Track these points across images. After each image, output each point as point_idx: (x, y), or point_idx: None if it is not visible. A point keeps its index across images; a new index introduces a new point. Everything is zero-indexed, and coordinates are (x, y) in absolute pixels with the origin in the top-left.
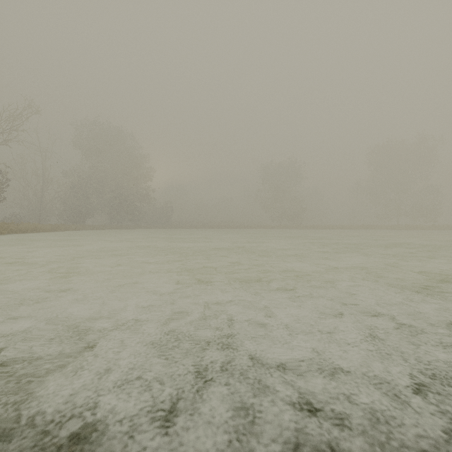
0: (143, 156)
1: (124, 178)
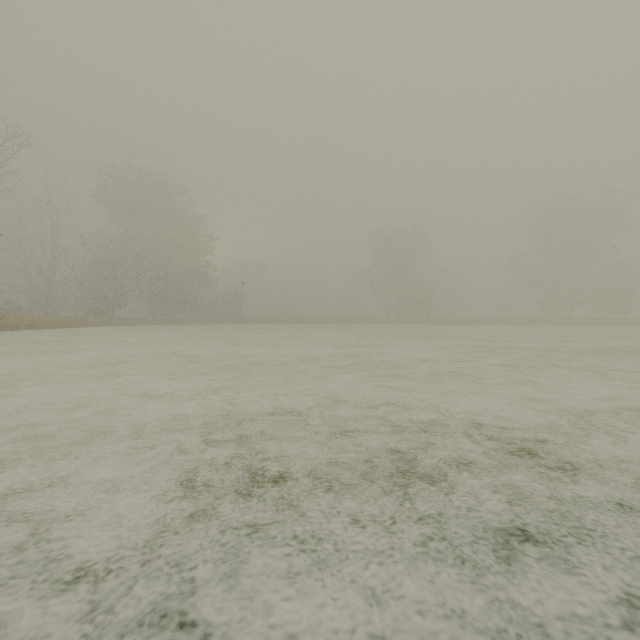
0: (199, 218)
1: (172, 250)
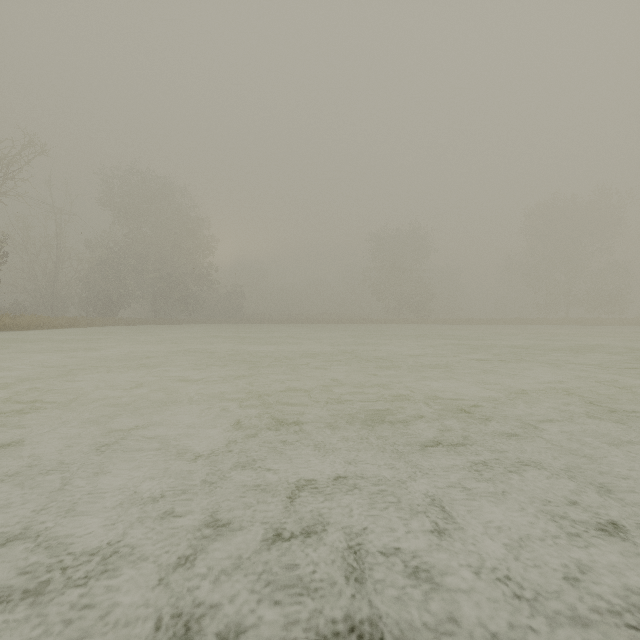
0: (201, 219)
1: (174, 251)
